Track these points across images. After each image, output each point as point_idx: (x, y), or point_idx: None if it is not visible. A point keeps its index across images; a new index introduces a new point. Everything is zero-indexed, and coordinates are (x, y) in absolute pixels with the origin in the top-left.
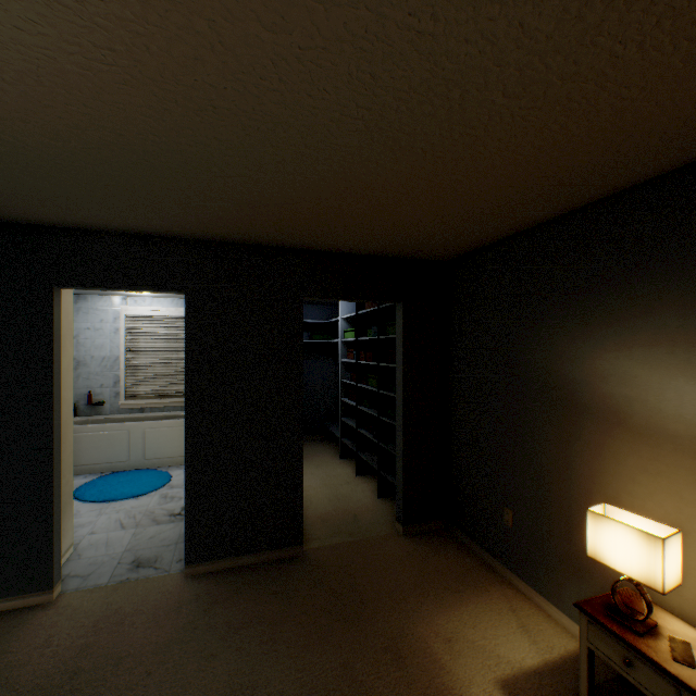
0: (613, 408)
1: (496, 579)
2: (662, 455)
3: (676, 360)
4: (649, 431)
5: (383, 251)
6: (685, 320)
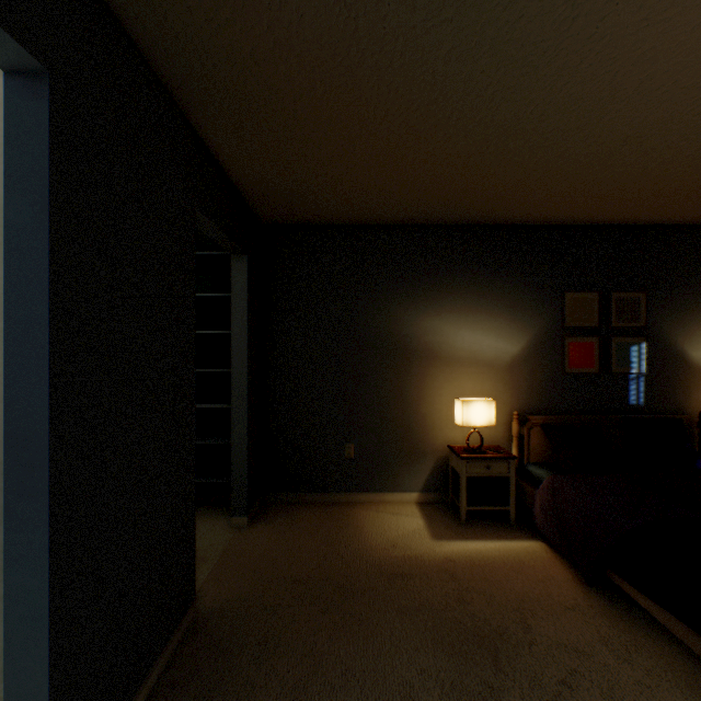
0: (431, 349)
1: (346, 505)
2: (456, 369)
3: (462, 320)
4: (450, 358)
5: (256, 188)
6: (465, 300)
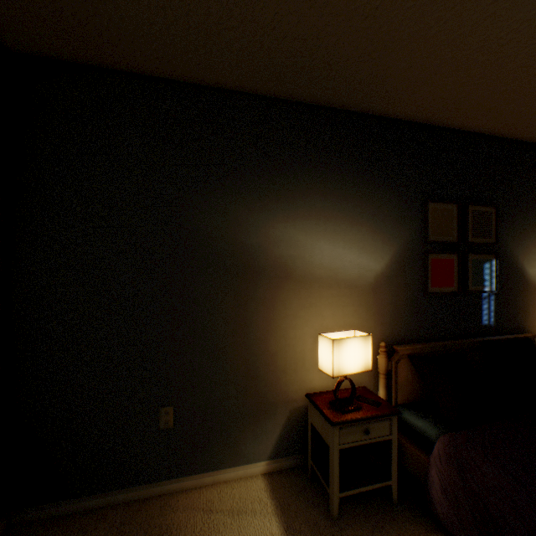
0: (284, 266)
1: (160, 504)
2: (313, 292)
3: (320, 229)
4: (306, 278)
5: None
6: (325, 204)
